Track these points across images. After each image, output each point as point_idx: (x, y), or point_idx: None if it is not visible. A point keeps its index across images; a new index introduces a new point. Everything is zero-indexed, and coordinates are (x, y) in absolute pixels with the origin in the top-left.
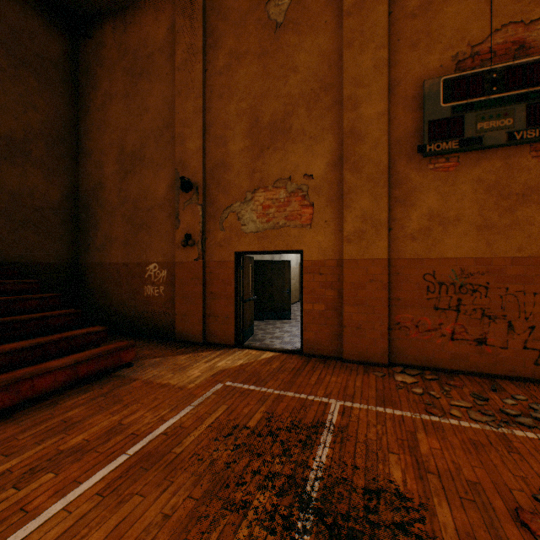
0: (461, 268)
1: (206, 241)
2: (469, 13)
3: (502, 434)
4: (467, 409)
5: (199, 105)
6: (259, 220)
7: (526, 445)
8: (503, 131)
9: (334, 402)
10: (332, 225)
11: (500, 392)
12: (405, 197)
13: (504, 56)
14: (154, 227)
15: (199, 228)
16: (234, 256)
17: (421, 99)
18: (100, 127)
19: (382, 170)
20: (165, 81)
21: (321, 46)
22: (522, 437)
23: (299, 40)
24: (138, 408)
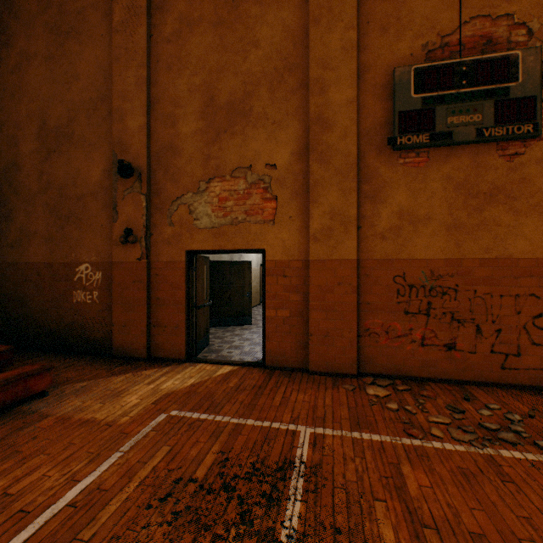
0: (432, 270)
1: (151, 238)
2: (439, 1)
3: (489, 456)
4: (448, 426)
5: (142, 76)
6: (215, 214)
7: (516, 469)
8: (472, 127)
9: (303, 430)
10: (297, 222)
11: (473, 401)
12: (375, 193)
13: (472, 50)
14: (86, 219)
15: (142, 221)
16: (185, 256)
17: (391, 89)
18: (15, 94)
19: (351, 162)
20: (100, 44)
21: (286, 21)
22: (510, 458)
23: (261, 12)
24: (40, 464)
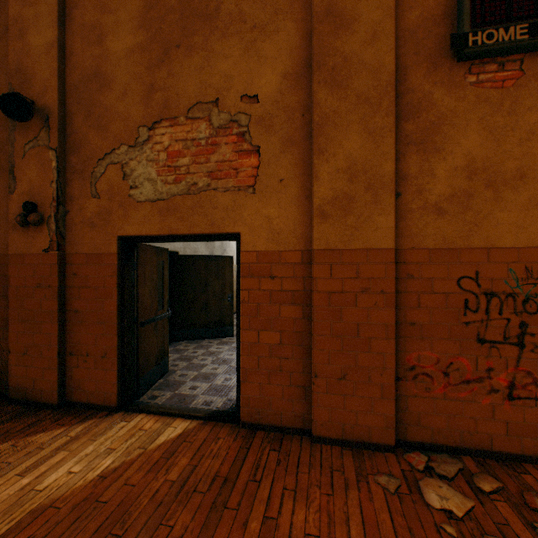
0: (528, 267)
1: (66, 217)
2: None
3: None
4: None
5: None
6: (161, 178)
7: None
8: None
9: None
10: (292, 188)
11: None
12: (425, 136)
13: None
14: None
15: (51, 191)
16: (116, 245)
17: None
18: None
19: (385, 82)
20: None
21: None
22: None
23: None
24: None
